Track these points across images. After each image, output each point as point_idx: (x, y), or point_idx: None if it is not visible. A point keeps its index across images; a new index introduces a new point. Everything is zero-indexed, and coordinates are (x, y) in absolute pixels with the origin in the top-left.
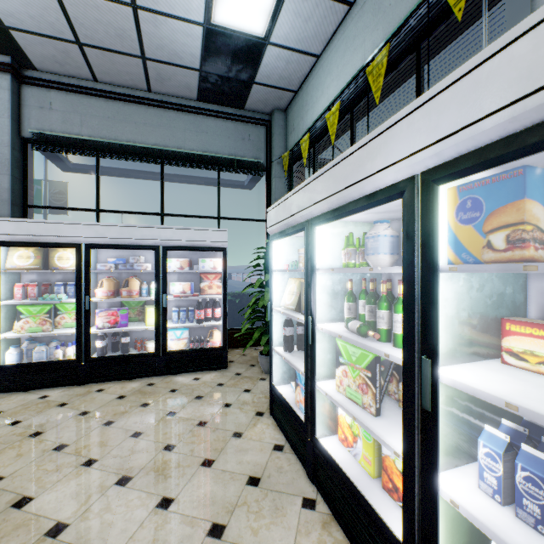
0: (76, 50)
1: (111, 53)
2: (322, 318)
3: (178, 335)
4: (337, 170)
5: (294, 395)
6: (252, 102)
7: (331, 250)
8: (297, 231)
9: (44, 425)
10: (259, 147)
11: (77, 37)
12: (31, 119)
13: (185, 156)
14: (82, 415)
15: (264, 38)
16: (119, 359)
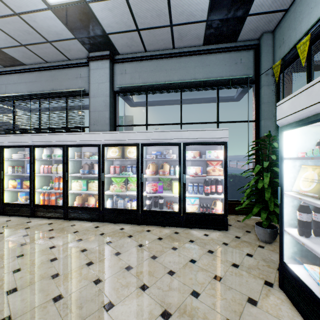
0: (136, 35)
1: (153, 29)
2: None
3: (191, 201)
4: None
5: (313, 281)
6: (243, 33)
7: None
8: None
9: (121, 248)
10: (249, 66)
11: (137, 26)
12: (117, 81)
13: (195, 84)
14: (139, 246)
15: None
16: (158, 212)
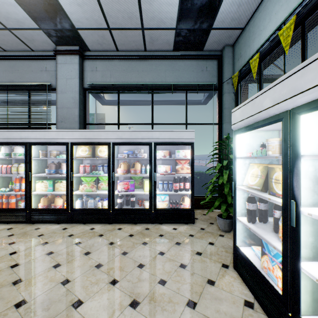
0: (107, 34)
1: (125, 30)
2: (303, 202)
3: (162, 198)
4: None
5: (257, 259)
6: (208, 44)
7: (313, 137)
8: (271, 123)
9: (91, 247)
10: (213, 74)
11: (108, 25)
12: (87, 77)
13: (166, 87)
14: (110, 244)
15: None
16: (129, 210)
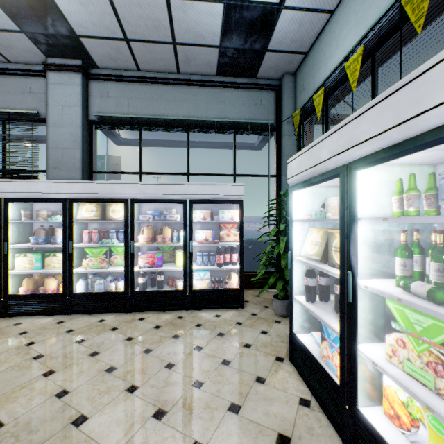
0: (124, 46)
1: (150, 43)
2: (362, 273)
3: (201, 275)
4: (398, 97)
5: (317, 347)
6: (263, 70)
7: (373, 197)
8: (328, 178)
9: (100, 346)
10: (270, 110)
11: (125, 35)
12: (94, 106)
13: (207, 124)
14: (127, 340)
15: (279, 3)
16: (155, 293)
